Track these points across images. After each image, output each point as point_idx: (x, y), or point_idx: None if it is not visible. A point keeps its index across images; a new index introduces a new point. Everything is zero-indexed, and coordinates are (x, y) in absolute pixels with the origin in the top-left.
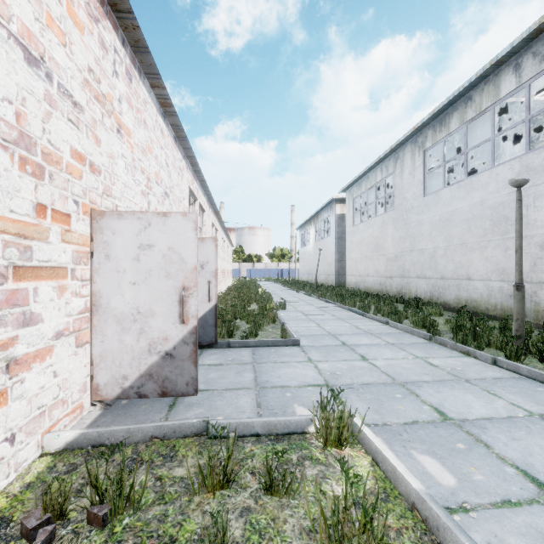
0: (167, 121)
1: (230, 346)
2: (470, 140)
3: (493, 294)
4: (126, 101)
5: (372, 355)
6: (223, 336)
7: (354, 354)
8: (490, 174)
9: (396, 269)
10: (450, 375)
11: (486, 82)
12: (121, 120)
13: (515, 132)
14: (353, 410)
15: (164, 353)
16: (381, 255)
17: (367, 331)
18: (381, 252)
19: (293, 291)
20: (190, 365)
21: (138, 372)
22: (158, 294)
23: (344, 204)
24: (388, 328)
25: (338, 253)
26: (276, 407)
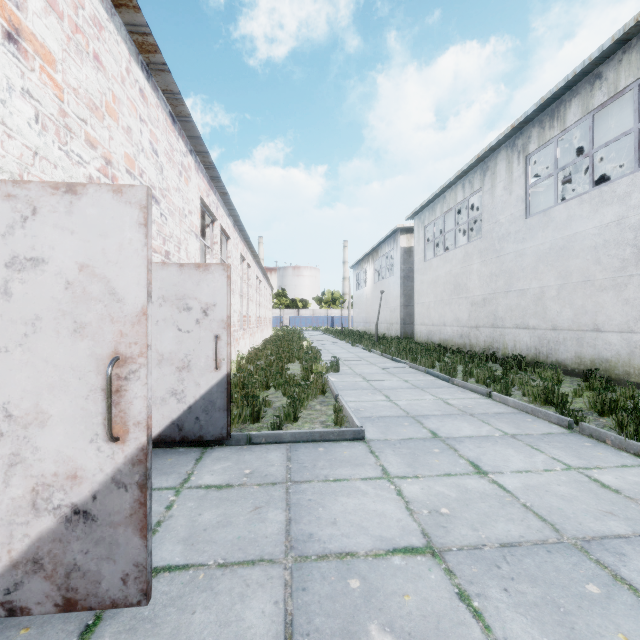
0: (156, 84)
1: (252, 441)
2: (584, 145)
3: (637, 352)
4: None
5: (491, 462)
6: (243, 420)
7: (460, 460)
8: (633, 180)
9: (484, 317)
10: None
11: (626, 49)
12: (23, 21)
13: None
14: None
15: (69, 509)
16: (462, 298)
17: (463, 409)
18: (462, 295)
19: (347, 344)
20: (132, 536)
21: (8, 556)
22: (55, 373)
23: (411, 235)
24: (492, 404)
25: (404, 297)
26: (329, 638)
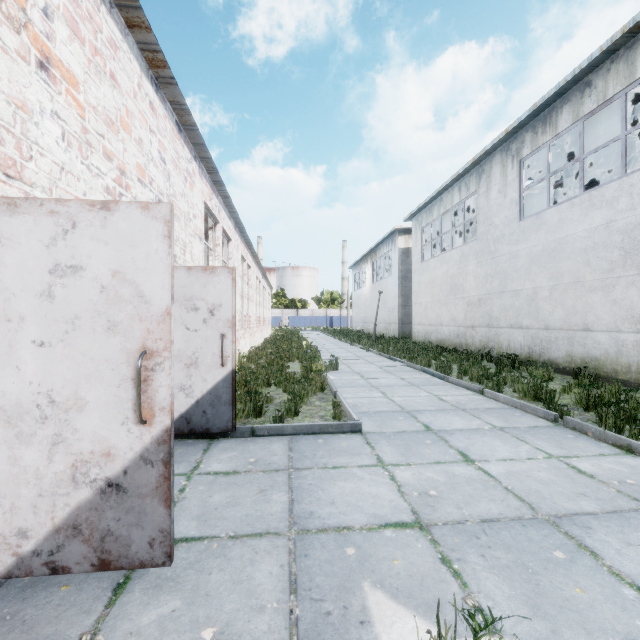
0: (163, 96)
1: (256, 434)
2: (577, 149)
3: (625, 351)
4: (64, 22)
5: (478, 452)
6: (247, 415)
7: (449, 450)
8: (621, 185)
9: (480, 317)
10: (626, 497)
11: (614, 59)
12: (52, 50)
13: (635, 138)
14: (485, 604)
15: (104, 482)
16: (459, 298)
17: (456, 404)
18: (459, 295)
19: (346, 343)
20: (158, 506)
21: (51, 522)
22: (92, 365)
23: (409, 236)
24: (484, 400)
25: (402, 297)
26: (328, 592)
